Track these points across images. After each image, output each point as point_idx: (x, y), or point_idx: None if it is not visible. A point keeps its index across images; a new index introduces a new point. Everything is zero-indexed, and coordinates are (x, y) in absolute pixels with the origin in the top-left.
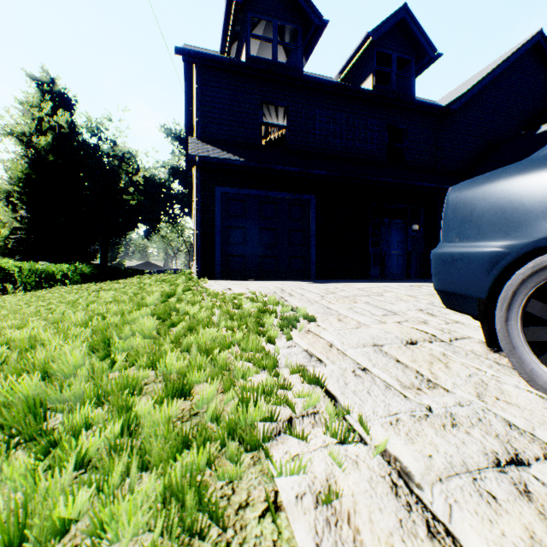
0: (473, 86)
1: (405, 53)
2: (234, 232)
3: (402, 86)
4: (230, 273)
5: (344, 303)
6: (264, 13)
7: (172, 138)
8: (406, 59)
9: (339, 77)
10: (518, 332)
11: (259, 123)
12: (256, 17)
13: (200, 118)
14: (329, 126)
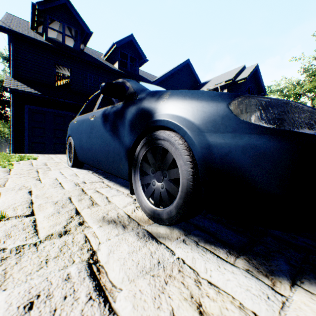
0: (162, 76)
1: (134, 55)
2: (37, 130)
3: (134, 69)
4: (35, 152)
5: (62, 157)
6: (57, 17)
7: (3, 59)
8: (134, 58)
9: (104, 58)
10: (68, 155)
11: (53, 74)
12: (52, 18)
13: (13, 66)
14: (95, 82)
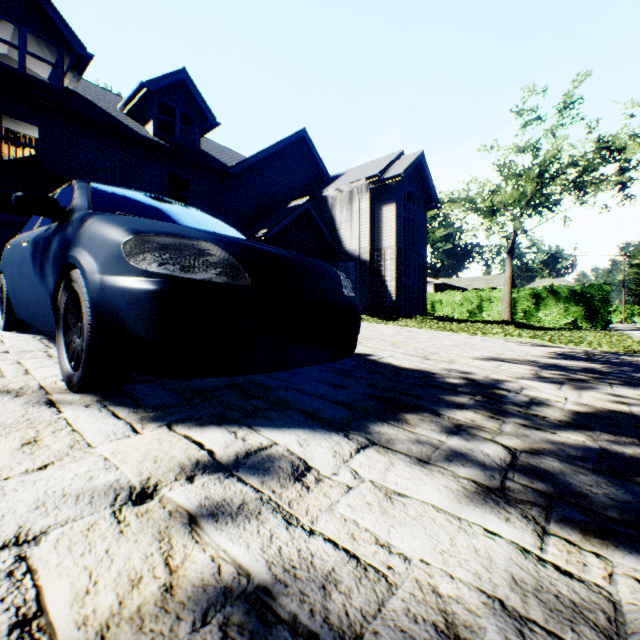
0: (250, 158)
1: (190, 111)
2: None
3: (192, 139)
4: None
5: None
6: (6, 13)
7: None
8: (191, 116)
9: (125, 109)
10: (1, 308)
11: None
12: None
13: None
14: (99, 159)
